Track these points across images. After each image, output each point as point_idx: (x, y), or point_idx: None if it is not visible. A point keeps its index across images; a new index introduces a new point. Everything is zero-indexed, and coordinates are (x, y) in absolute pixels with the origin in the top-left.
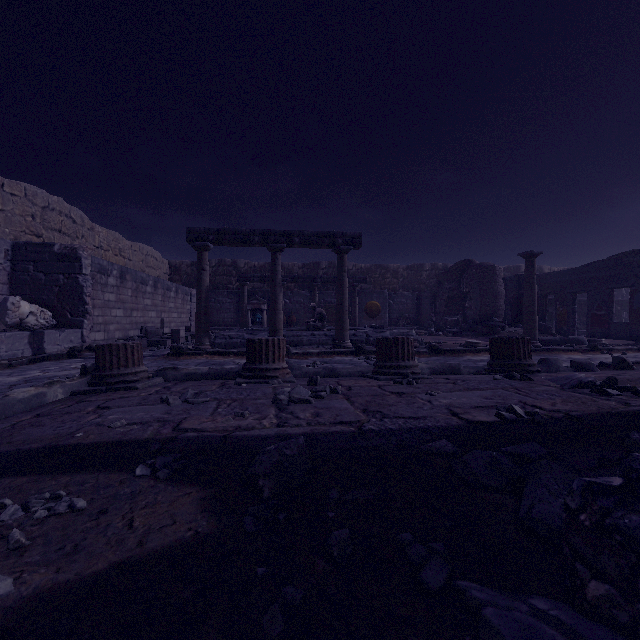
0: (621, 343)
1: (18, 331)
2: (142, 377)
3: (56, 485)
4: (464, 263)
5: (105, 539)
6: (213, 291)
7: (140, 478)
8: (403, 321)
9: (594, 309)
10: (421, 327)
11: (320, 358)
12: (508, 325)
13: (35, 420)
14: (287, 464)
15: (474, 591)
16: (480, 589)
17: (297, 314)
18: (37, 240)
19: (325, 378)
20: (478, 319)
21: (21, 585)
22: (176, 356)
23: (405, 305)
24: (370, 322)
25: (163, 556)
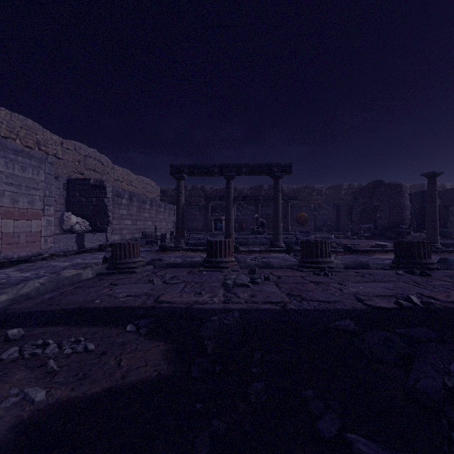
0: None
1: (70, 234)
2: (139, 265)
3: (79, 333)
4: (375, 183)
5: (102, 372)
6: (188, 207)
7: (129, 333)
8: (325, 228)
9: None
10: (340, 232)
11: (260, 254)
12: (413, 231)
13: (74, 290)
14: (225, 330)
15: (359, 444)
16: (365, 443)
17: (246, 223)
18: (81, 177)
19: (262, 269)
20: (387, 226)
21: (50, 396)
22: (163, 251)
23: (327, 216)
24: (300, 228)
25: (136, 387)
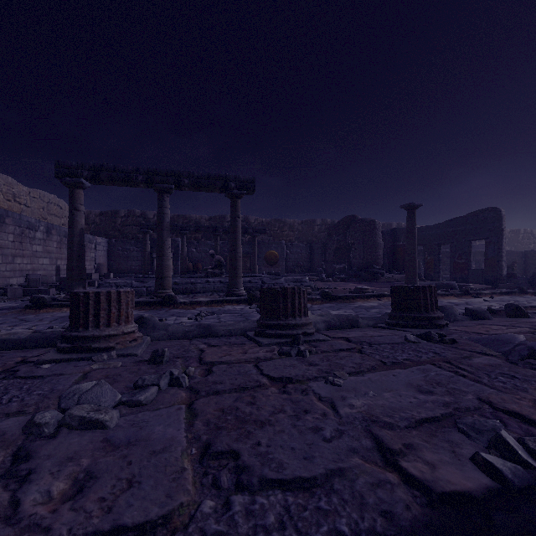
0: (481, 287)
1: None
2: None
3: None
4: (349, 218)
5: None
6: (120, 240)
7: None
8: (298, 268)
9: (456, 258)
10: (313, 274)
11: (209, 307)
12: (386, 272)
13: None
14: None
15: None
16: None
17: (203, 262)
18: None
19: (194, 341)
20: (361, 267)
21: None
22: (36, 309)
23: (300, 254)
24: (269, 269)
25: None
